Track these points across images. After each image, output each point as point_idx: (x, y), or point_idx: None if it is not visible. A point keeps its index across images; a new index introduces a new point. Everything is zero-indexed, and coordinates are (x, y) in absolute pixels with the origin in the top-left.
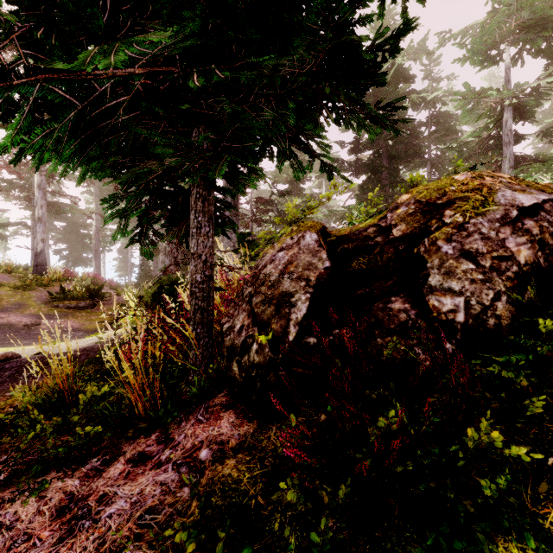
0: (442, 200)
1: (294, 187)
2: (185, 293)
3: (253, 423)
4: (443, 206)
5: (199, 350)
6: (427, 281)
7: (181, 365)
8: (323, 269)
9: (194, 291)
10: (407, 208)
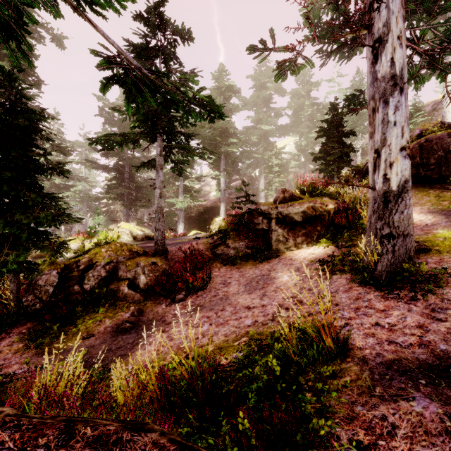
0: (94, 258)
1: None
2: (9, 293)
3: (37, 321)
4: (94, 260)
5: (15, 308)
6: (84, 282)
7: (7, 314)
8: (58, 281)
9: (13, 292)
10: (86, 259)
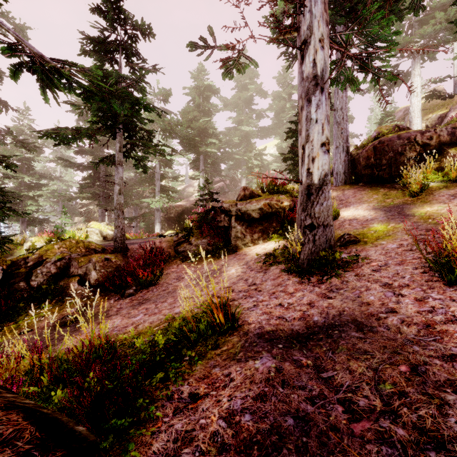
0: (45, 255)
1: (23, 165)
2: None
3: None
4: (45, 257)
5: None
6: (31, 278)
7: None
8: (1, 278)
9: None
10: (36, 256)
